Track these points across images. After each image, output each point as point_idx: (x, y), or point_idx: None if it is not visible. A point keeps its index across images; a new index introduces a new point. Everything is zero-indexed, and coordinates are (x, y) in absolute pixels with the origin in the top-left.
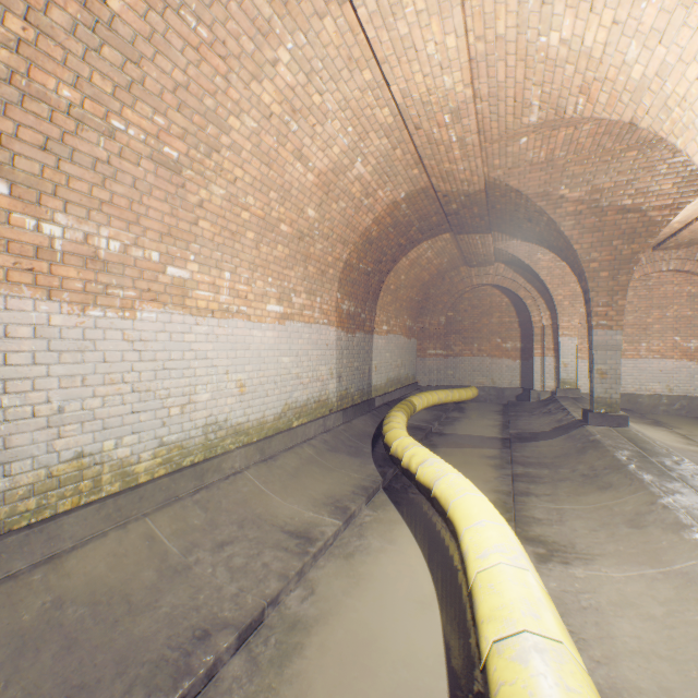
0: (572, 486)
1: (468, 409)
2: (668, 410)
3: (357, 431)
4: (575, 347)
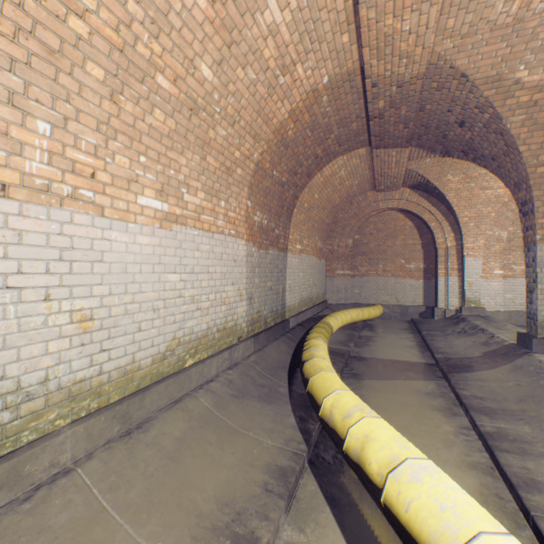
0: None
1: (377, 327)
2: None
3: (270, 361)
4: (480, 267)
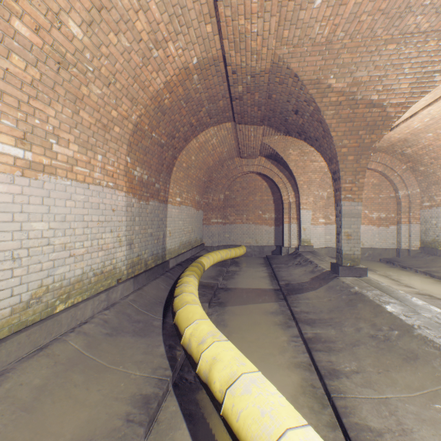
0: (372, 355)
1: (241, 263)
2: (362, 257)
3: (148, 299)
4: (310, 217)
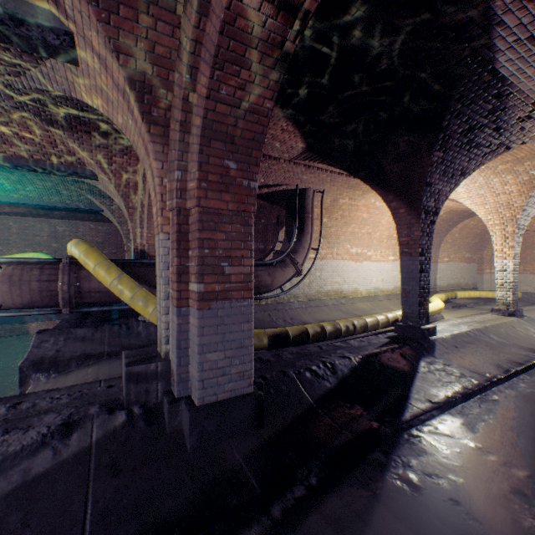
0: None
1: None
2: None
3: None
4: None
